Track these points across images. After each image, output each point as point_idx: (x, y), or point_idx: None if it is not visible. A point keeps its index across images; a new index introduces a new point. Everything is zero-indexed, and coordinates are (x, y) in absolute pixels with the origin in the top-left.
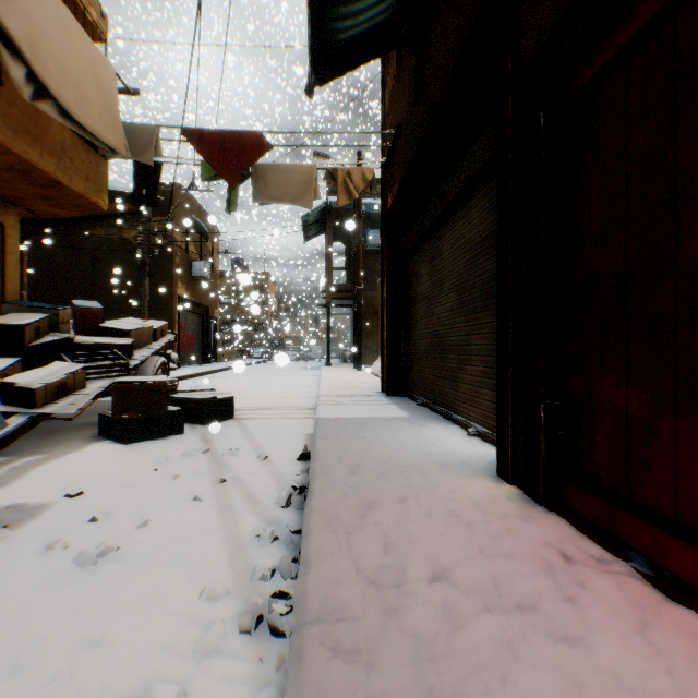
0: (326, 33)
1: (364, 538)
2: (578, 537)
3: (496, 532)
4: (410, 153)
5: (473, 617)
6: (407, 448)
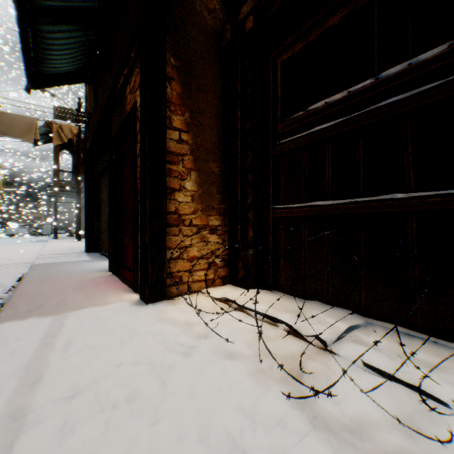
0: (39, 69)
1: (41, 286)
2: (116, 278)
3: (91, 280)
4: (94, 131)
5: (67, 291)
6: (78, 268)
